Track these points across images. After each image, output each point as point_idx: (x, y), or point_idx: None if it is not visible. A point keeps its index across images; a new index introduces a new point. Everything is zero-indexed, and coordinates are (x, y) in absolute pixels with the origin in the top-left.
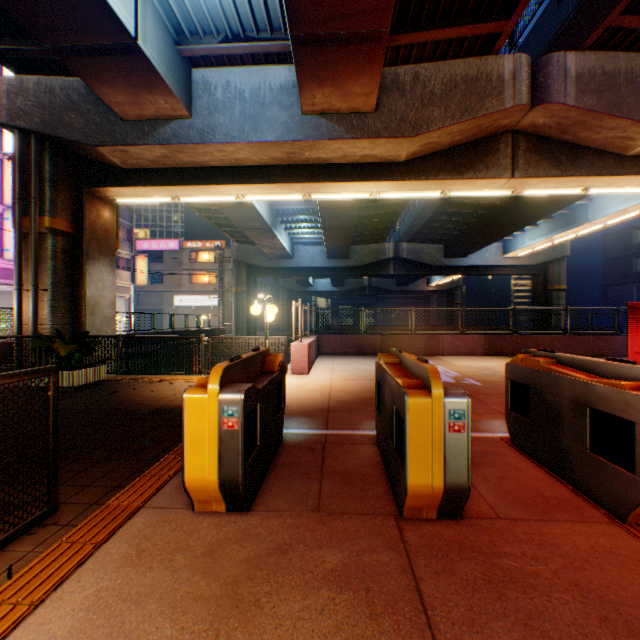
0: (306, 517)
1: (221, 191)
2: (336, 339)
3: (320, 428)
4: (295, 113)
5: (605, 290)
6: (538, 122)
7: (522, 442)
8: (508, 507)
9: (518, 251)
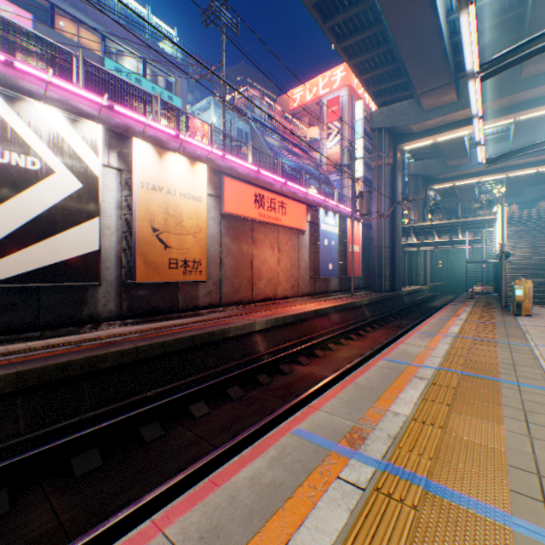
0: None
1: (472, 180)
2: None
3: None
4: None
5: None
6: None
7: None
8: None
9: None
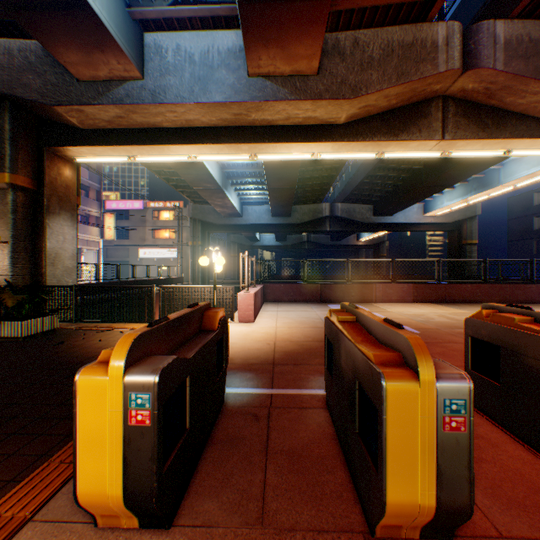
0: (245, 539)
1: (174, 151)
2: (280, 288)
3: (265, 386)
4: (242, 75)
5: (509, 244)
6: (467, 87)
7: (489, 408)
8: (506, 514)
9: (437, 210)
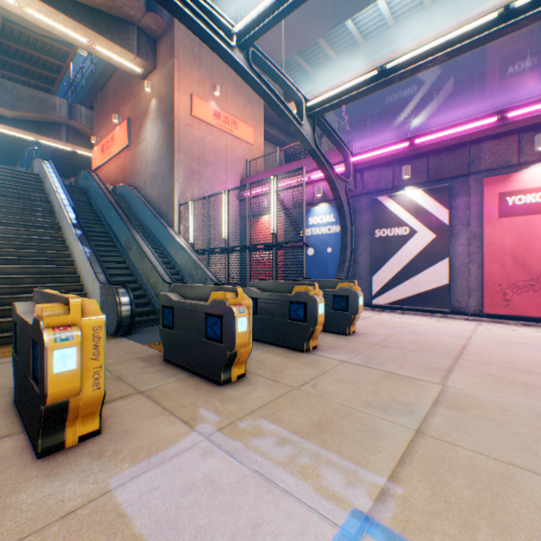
0: None
1: None
2: None
3: None
4: None
5: None
6: (77, 126)
7: None
8: None
9: None
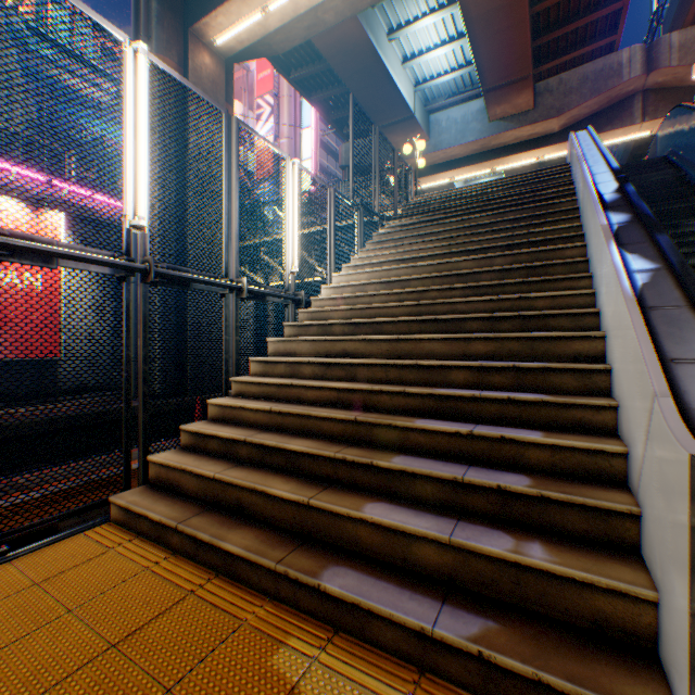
0: None
1: (441, 178)
2: None
3: None
4: (484, 123)
5: None
6: (657, 81)
7: None
8: None
9: None
